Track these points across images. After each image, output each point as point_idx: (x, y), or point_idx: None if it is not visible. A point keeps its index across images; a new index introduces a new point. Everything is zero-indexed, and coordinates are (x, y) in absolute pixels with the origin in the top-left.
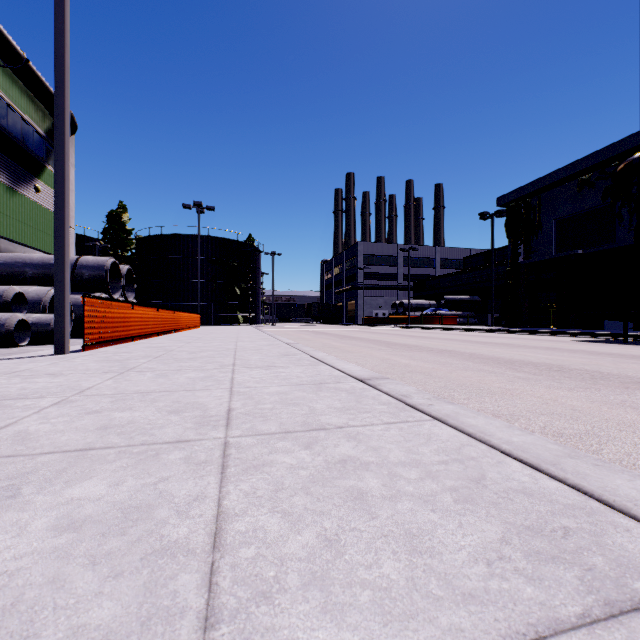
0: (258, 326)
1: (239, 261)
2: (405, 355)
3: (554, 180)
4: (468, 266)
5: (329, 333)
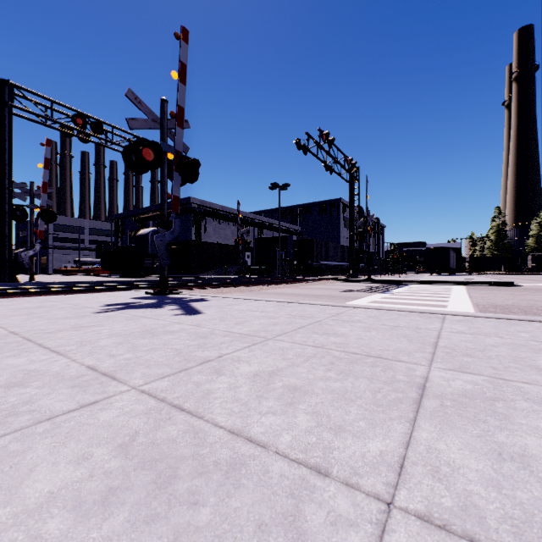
0: None
1: None
2: None
3: (125, 216)
4: None
5: None
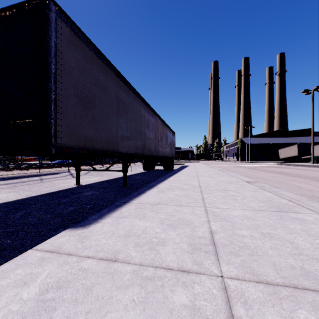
0: None
1: None
2: None
3: None
4: None
5: None
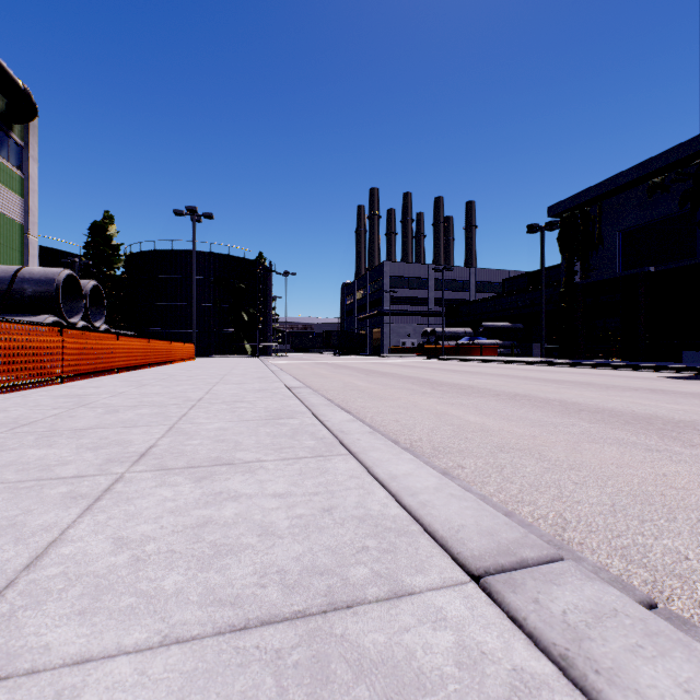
0: (268, 357)
1: (247, 282)
2: (466, 405)
3: (620, 183)
4: (508, 289)
5: (351, 367)
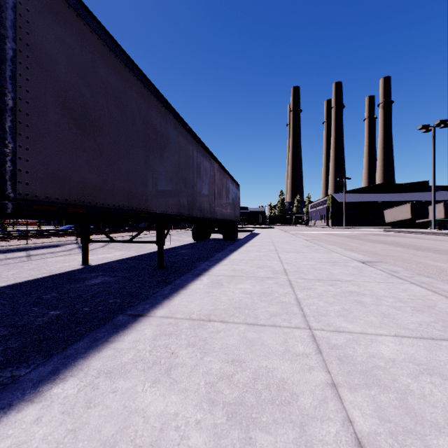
0: None
1: None
2: None
3: None
4: None
5: None
